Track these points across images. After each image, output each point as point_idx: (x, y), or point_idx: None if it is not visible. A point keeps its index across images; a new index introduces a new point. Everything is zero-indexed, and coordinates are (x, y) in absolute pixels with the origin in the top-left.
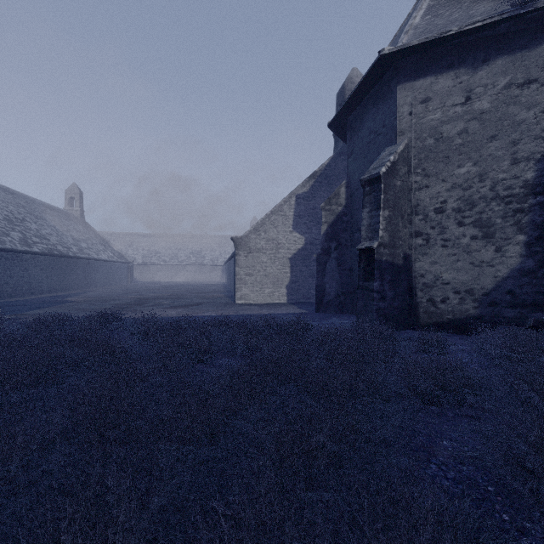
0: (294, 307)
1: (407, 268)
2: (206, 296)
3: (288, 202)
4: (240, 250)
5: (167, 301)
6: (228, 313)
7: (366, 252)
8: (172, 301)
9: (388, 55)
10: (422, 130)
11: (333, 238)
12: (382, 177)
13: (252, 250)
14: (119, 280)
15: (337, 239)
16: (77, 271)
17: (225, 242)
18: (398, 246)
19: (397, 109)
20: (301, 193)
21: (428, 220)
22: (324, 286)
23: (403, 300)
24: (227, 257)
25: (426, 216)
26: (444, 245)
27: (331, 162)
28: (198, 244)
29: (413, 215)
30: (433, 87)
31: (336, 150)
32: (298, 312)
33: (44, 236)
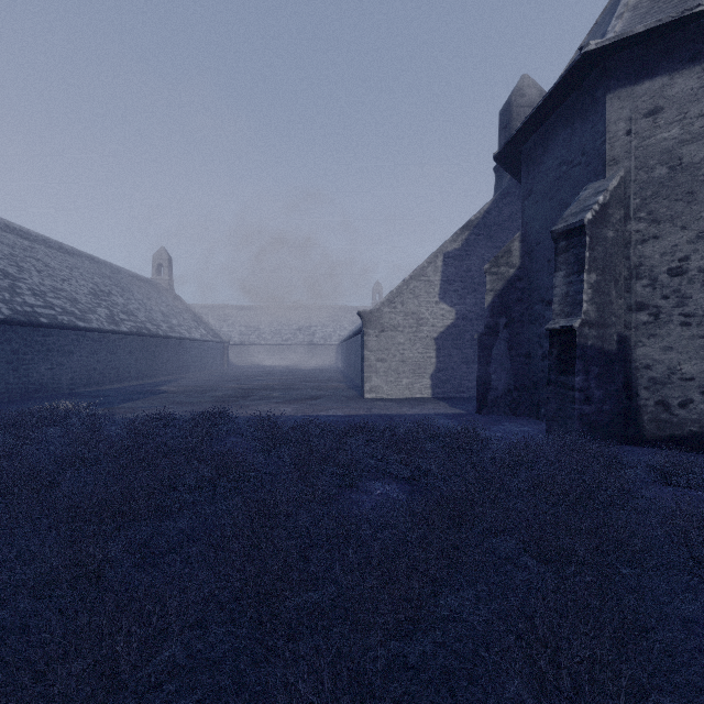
0: (444, 404)
1: (623, 355)
2: (322, 386)
3: (433, 263)
4: (369, 328)
5: (276, 393)
6: (358, 411)
7: (562, 334)
8: (283, 393)
9: (594, 52)
10: (648, 155)
11: (502, 312)
12: (587, 226)
13: (386, 328)
14: (213, 364)
15: (508, 313)
16: (168, 353)
17: (340, 315)
18: (609, 324)
19: (606, 127)
20: (450, 250)
21: (658, 286)
22: (488, 377)
23: (617, 402)
24: (342, 334)
25: (654, 280)
26: (685, 322)
27: (492, 207)
28: (306, 318)
29: (633, 279)
30: (667, 92)
31: (498, 189)
32: (452, 412)
33: (132, 312)
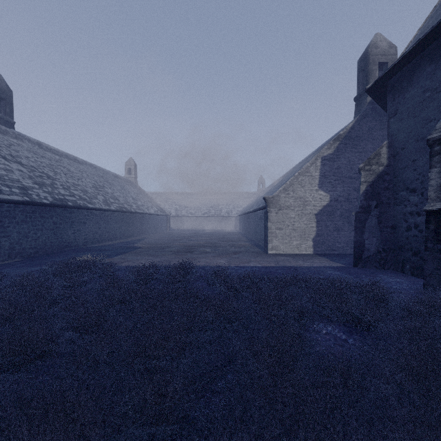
0: (325, 259)
1: None
2: (235, 244)
3: (314, 164)
4: (271, 207)
5: (208, 249)
6: (270, 264)
7: (438, 214)
8: (213, 249)
9: None
10: None
11: (373, 197)
12: None
13: (282, 207)
14: (161, 229)
15: (378, 197)
16: (136, 223)
17: (237, 198)
18: None
19: None
20: (326, 155)
21: None
22: (363, 242)
23: None
24: (239, 209)
25: None
26: None
27: (355, 125)
28: (216, 199)
29: None
30: None
31: (357, 112)
32: (335, 265)
33: (116, 198)
